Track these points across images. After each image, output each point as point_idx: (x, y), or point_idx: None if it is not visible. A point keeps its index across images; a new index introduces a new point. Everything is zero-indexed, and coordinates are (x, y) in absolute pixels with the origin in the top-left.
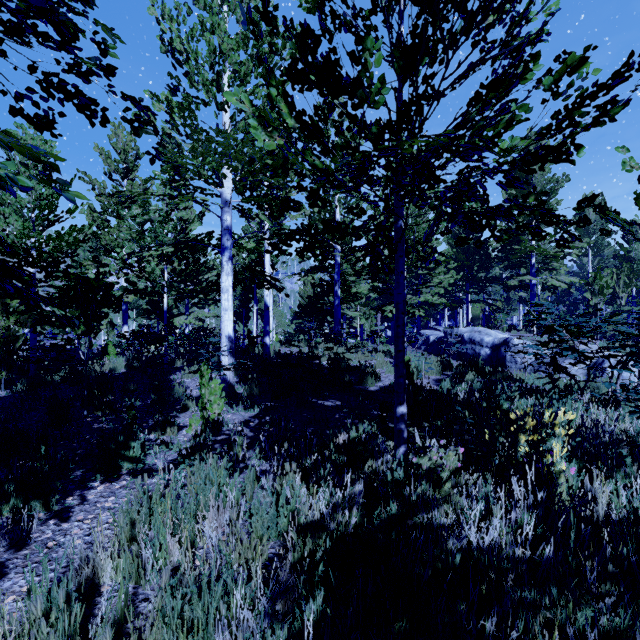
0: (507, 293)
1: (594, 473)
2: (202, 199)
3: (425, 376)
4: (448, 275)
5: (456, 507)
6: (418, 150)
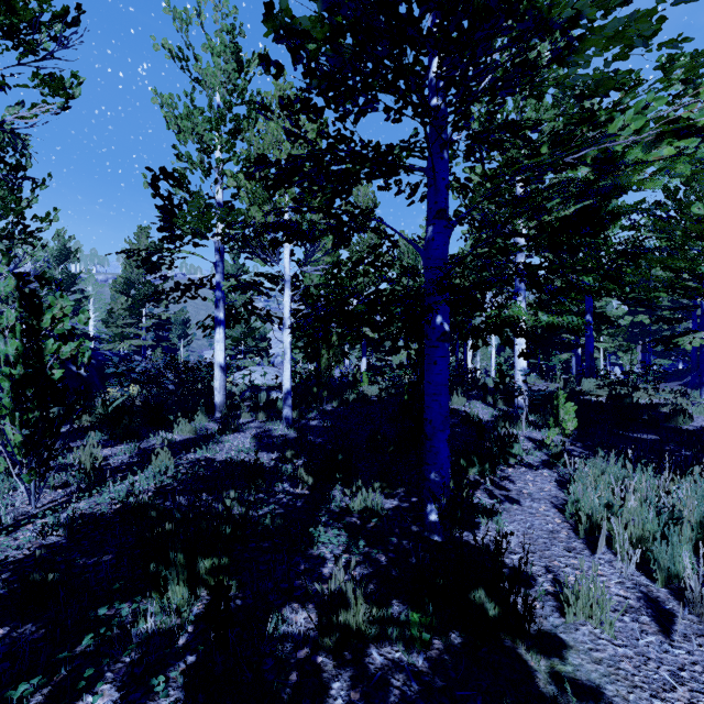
0: None
1: None
2: None
3: None
4: None
5: None
6: None
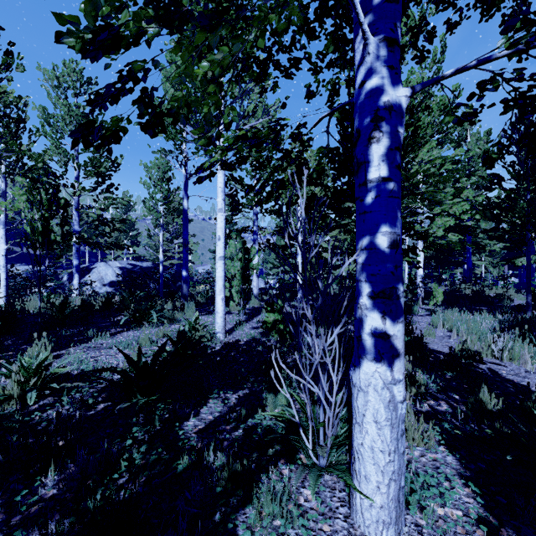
0: None
1: None
2: None
3: None
4: None
5: None
6: None
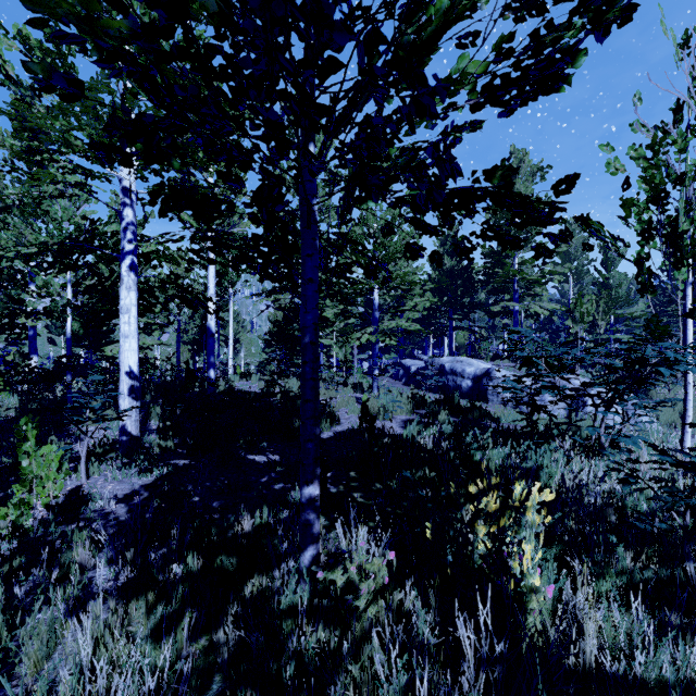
0: (492, 320)
1: (578, 577)
2: (79, 181)
3: (394, 416)
4: (424, 298)
5: (368, 670)
6: (347, 107)
